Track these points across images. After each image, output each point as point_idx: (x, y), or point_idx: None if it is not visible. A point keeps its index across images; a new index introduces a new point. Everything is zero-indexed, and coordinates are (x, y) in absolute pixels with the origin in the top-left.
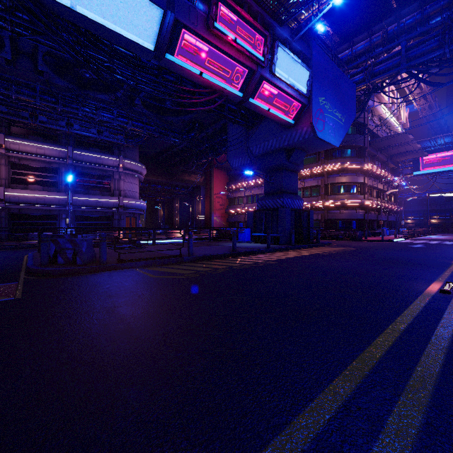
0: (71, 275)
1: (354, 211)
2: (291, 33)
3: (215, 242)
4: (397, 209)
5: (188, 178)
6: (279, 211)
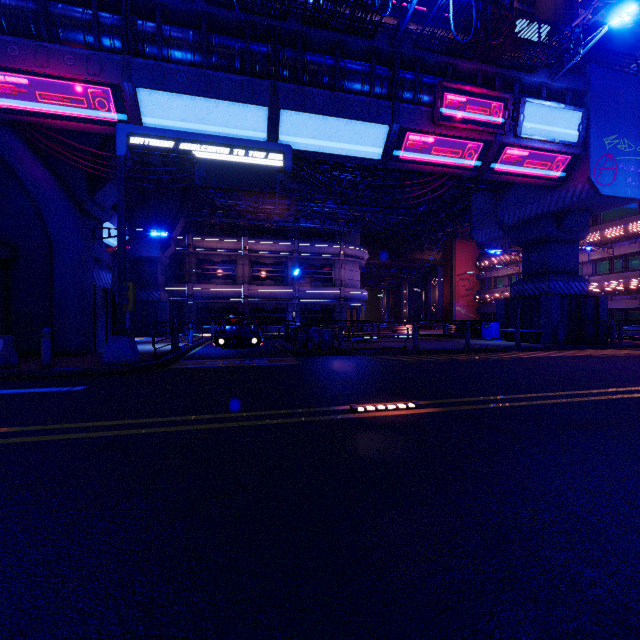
0: (321, 356)
1: None
2: (549, 73)
3: (450, 339)
4: None
5: (420, 257)
6: (542, 299)
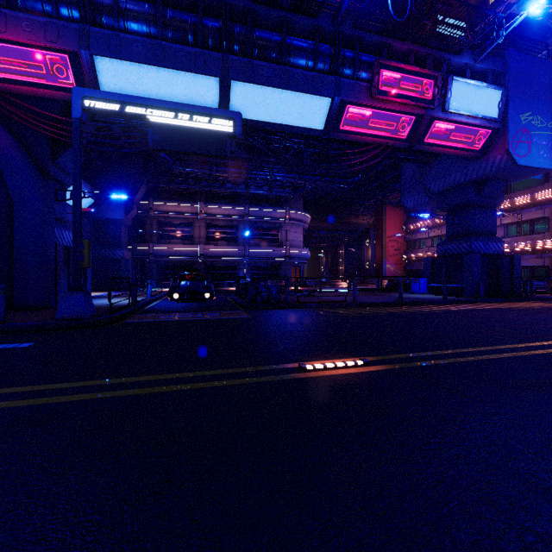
0: (269, 310)
1: None
2: (473, 55)
3: (383, 293)
4: None
5: (355, 221)
6: (465, 257)
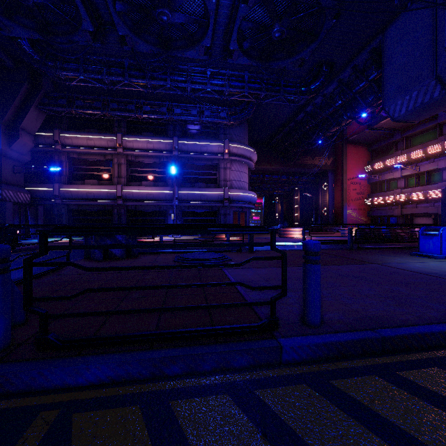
0: None
1: None
2: None
3: (363, 252)
4: None
5: (310, 162)
6: None
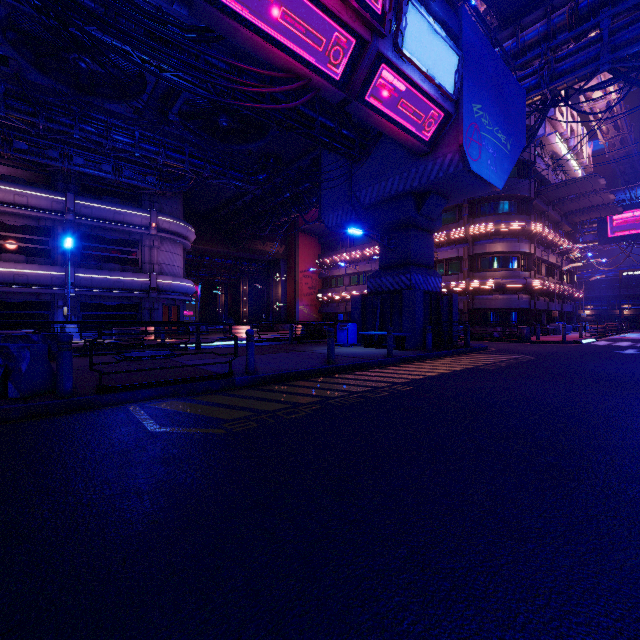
0: None
1: (514, 296)
2: None
3: (300, 345)
4: (576, 293)
5: (261, 248)
6: (405, 294)
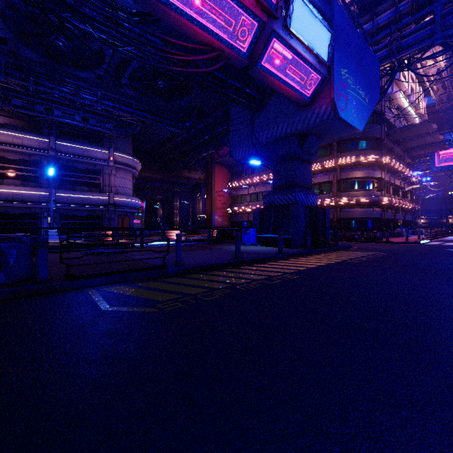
0: None
1: (370, 209)
2: None
3: (215, 244)
4: (414, 207)
5: (188, 175)
6: (291, 208)
